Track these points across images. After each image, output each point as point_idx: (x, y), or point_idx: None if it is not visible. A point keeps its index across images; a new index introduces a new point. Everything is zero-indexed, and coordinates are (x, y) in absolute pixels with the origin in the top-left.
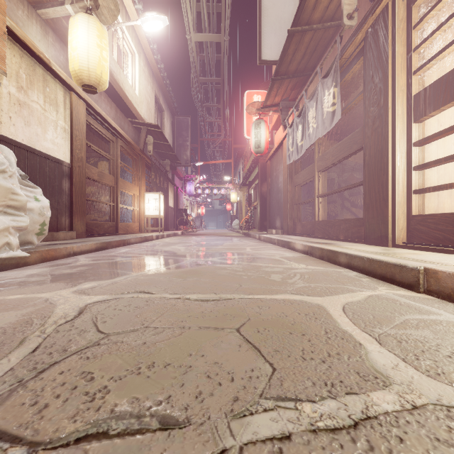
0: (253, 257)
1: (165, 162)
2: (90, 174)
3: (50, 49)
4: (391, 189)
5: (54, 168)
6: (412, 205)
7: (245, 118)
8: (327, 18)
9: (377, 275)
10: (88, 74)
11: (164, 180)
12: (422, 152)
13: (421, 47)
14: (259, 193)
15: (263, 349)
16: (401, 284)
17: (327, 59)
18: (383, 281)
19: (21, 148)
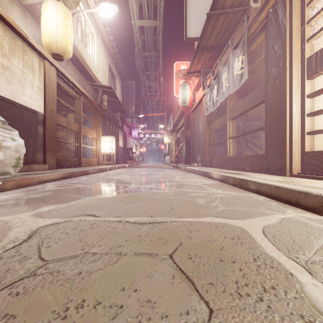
0: (181, 184)
1: (116, 114)
2: (60, 122)
3: (28, 27)
4: (288, 131)
5: (31, 117)
6: (305, 144)
7: (175, 82)
8: (236, 4)
9: (283, 200)
10: (56, 45)
11: (115, 127)
12: (312, 102)
13: (313, 20)
14: (184, 136)
15: (197, 281)
16: (306, 207)
17: (236, 36)
18: (288, 205)
19: (4, 101)
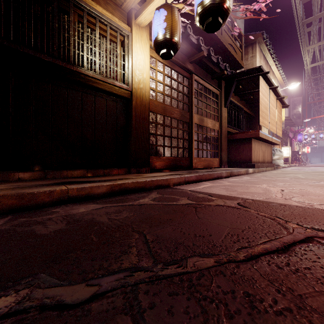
0: None
1: (286, 127)
2: None
3: None
4: None
5: None
6: None
7: None
8: None
9: None
10: None
11: (286, 138)
12: None
13: None
14: None
15: None
16: None
17: None
18: None
19: None
